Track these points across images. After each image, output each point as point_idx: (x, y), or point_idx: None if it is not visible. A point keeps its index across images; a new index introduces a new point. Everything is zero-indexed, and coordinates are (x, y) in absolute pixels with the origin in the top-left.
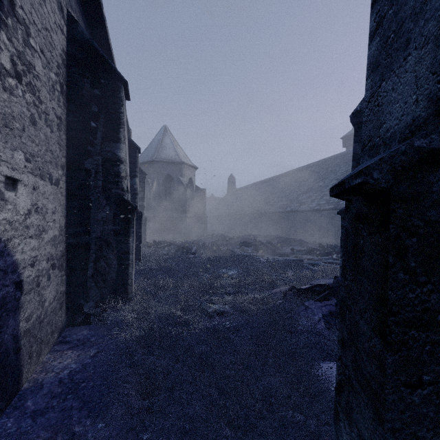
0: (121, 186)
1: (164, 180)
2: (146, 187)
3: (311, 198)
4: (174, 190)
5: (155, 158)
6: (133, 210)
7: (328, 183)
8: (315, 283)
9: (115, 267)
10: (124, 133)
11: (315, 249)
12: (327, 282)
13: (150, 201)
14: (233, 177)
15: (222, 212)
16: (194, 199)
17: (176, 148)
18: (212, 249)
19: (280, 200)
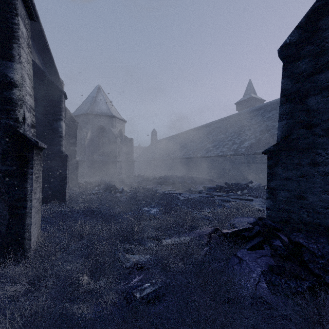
0: (14, 116)
1: (98, 130)
2: (81, 135)
3: (216, 146)
4: (106, 139)
5: (90, 111)
6: (31, 146)
7: (229, 135)
8: (237, 223)
9: (6, 219)
10: (19, 50)
11: (222, 187)
12: (247, 221)
13: (84, 147)
14: (155, 131)
15: (146, 157)
16: (123, 147)
17: (108, 104)
18: (137, 188)
19: (191, 148)
